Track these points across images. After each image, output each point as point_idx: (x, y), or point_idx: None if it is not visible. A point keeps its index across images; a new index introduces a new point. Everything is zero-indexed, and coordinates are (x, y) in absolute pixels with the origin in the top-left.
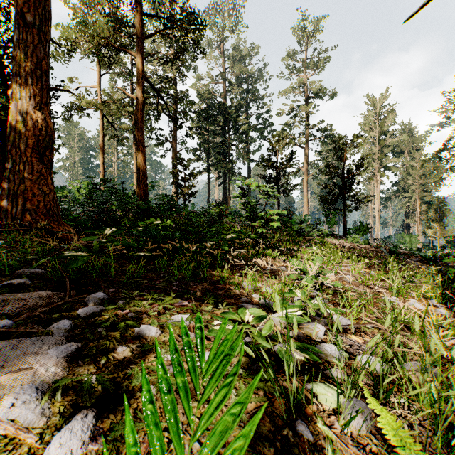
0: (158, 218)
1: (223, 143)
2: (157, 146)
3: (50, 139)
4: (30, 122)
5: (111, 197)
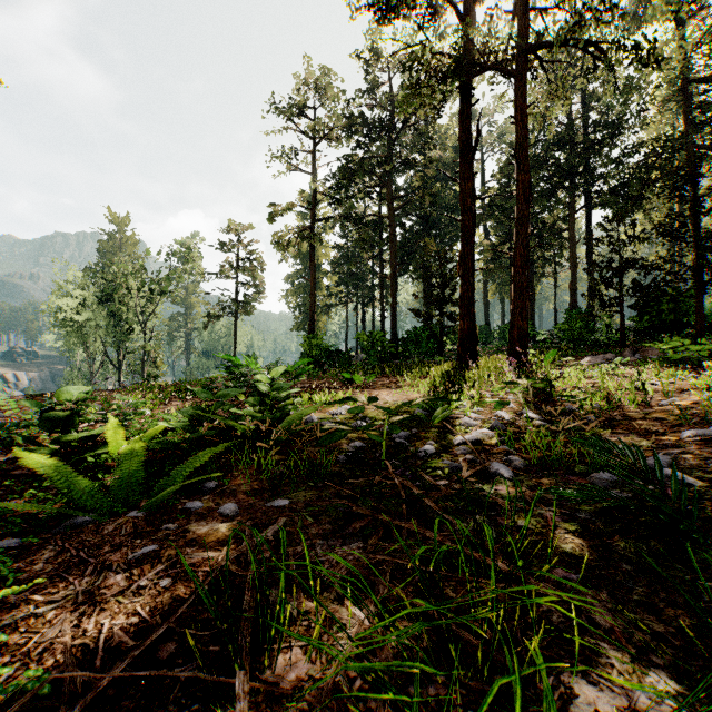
0: None
1: None
2: None
3: None
4: None
5: None
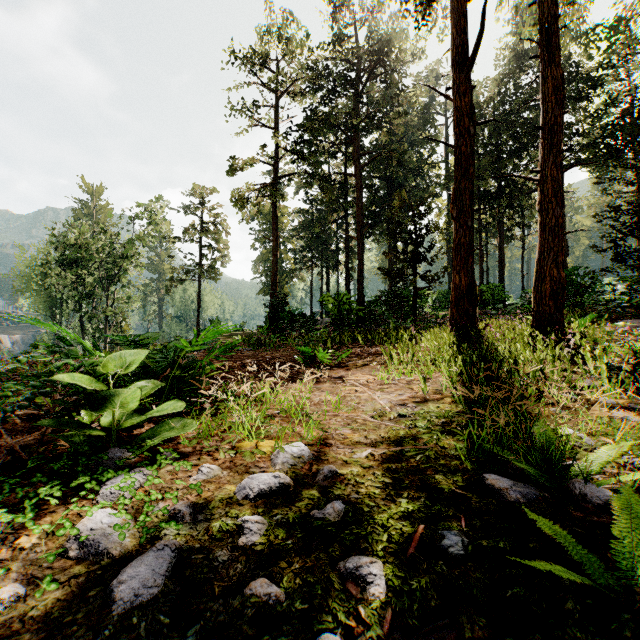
0: None
1: None
2: None
3: None
4: None
5: None
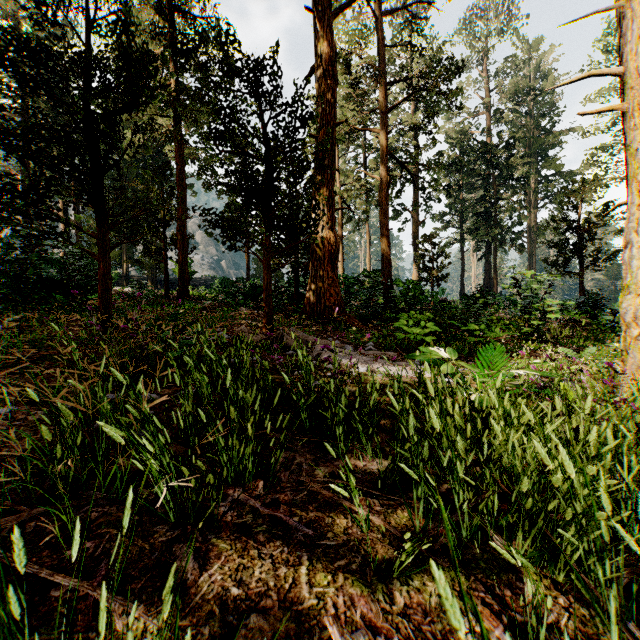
0: (417, 311)
1: (485, 200)
2: (393, 219)
3: (338, 251)
4: (326, 241)
5: (376, 293)
